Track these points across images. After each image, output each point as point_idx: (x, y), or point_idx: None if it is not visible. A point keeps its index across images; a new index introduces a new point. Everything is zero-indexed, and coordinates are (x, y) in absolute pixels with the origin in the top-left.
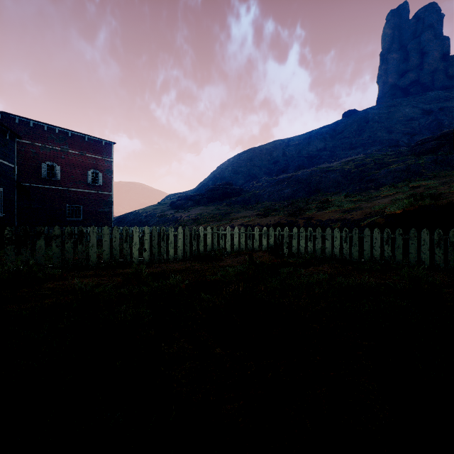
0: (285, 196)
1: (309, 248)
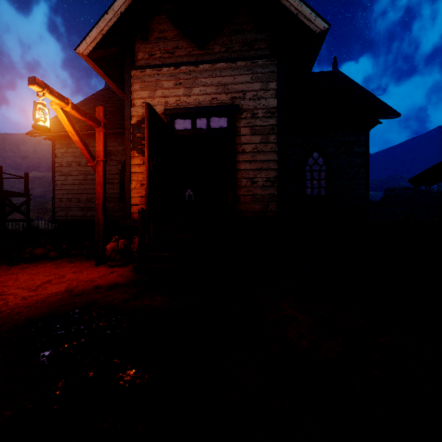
0: (36, 195)
1: (46, 227)
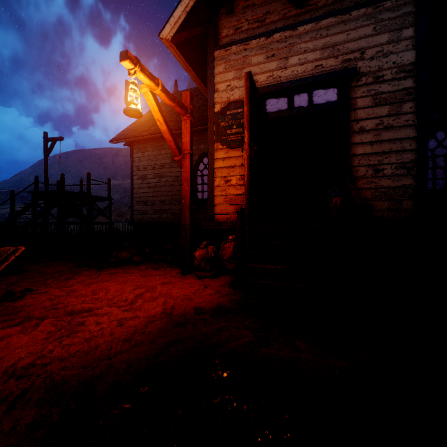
0: (115, 201)
1: (123, 229)
